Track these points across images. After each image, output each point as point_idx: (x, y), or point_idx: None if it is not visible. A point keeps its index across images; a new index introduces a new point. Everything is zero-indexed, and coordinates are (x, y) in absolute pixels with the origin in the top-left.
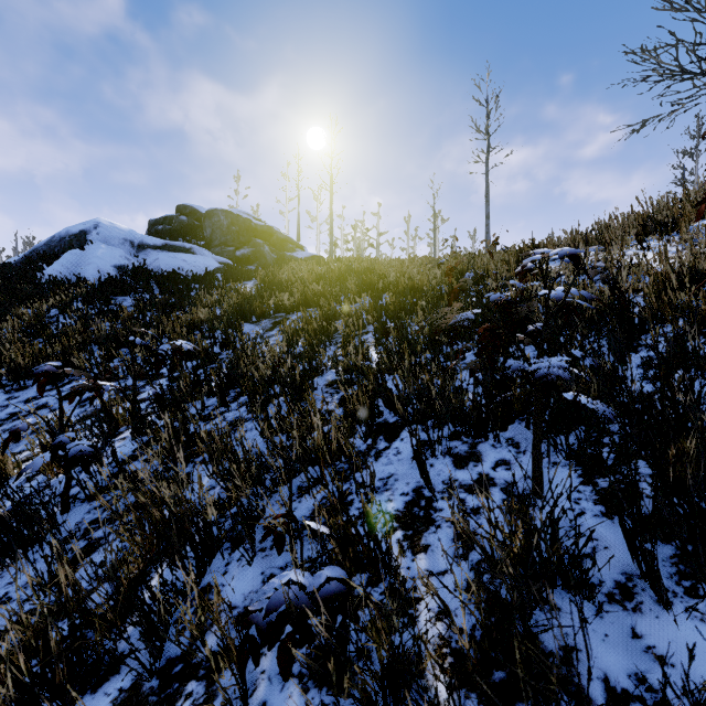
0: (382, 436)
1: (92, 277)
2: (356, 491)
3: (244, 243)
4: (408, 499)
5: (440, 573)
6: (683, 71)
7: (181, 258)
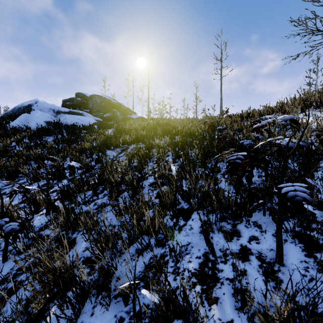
0: (181, 217)
1: (33, 127)
2: (170, 255)
3: (107, 111)
4: (201, 261)
5: (228, 322)
6: (318, 30)
7: (77, 118)
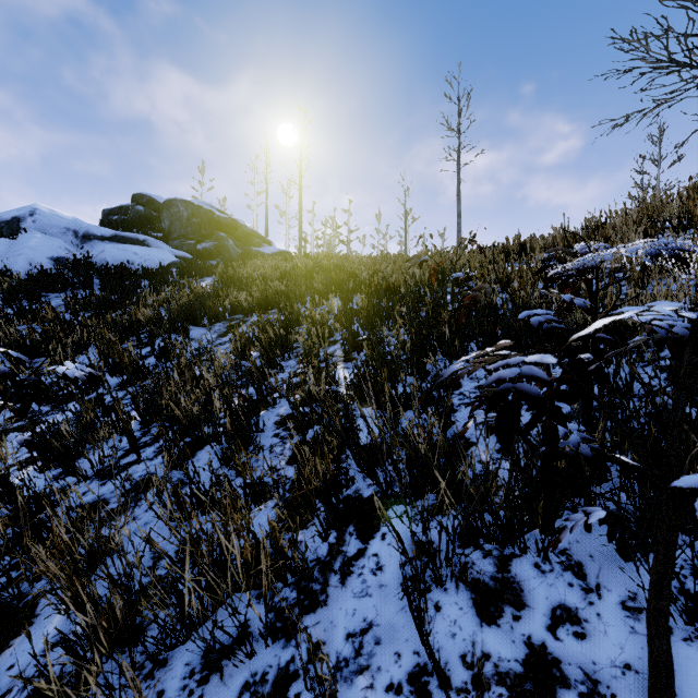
0: (352, 525)
1: (20, 270)
2: (305, 679)
3: (206, 236)
4: None
5: None
6: (672, 61)
7: (132, 251)
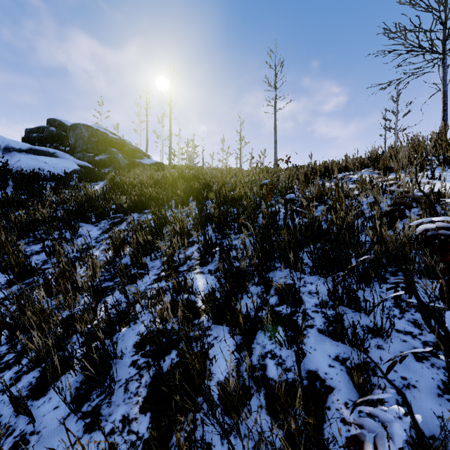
0: None
1: None
2: None
3: (102, 150)
4: None
5: None
6: (420, 47)
7: (42, 161)
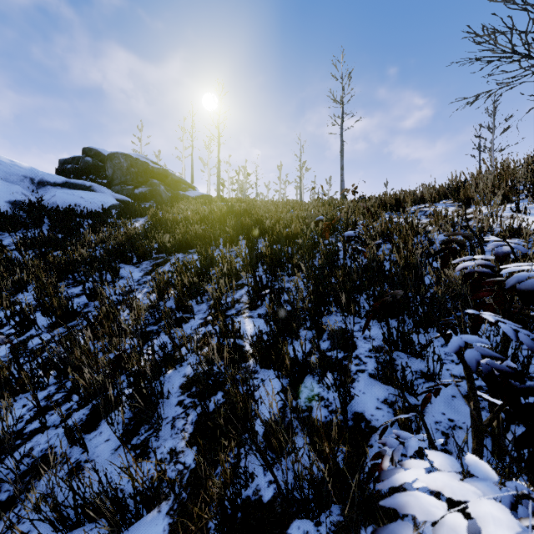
0: None
1: None
2: None
3: (142, 182)
4: None
5: None
6: (514, 52)
7: (79, 195)
